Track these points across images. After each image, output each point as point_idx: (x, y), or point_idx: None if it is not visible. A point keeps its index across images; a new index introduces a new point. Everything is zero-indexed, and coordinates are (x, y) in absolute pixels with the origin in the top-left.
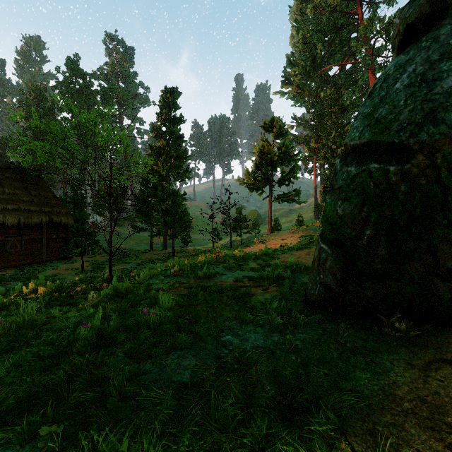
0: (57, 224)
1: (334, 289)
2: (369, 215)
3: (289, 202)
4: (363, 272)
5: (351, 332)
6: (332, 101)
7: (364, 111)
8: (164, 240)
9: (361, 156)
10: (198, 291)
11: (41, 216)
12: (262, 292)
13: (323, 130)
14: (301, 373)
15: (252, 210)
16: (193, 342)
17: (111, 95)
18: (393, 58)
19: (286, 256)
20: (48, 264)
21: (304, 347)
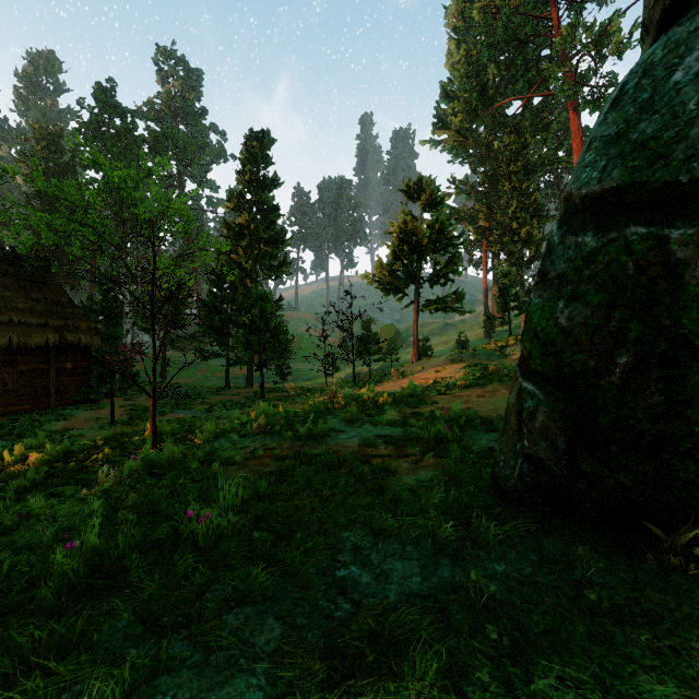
0: (74, 347)
1: (552, 469)
2: (626, 327)
3: (447, 311)
4: (612, 437)
5: (602, 566)
6: (512, 154)
7: (606, 133)
8: (249, 372)
9: (603, 215)
10: (297, 465)
11: (47, 333)
12: (411, 468)
13: (497, 200)
14: (511, 673)
15: (387, 325)
16: (280, 583)
17: (165, 144)
18: (646, 49)
19: (445, 399)
20: (58, 411)
21: (508, 597)
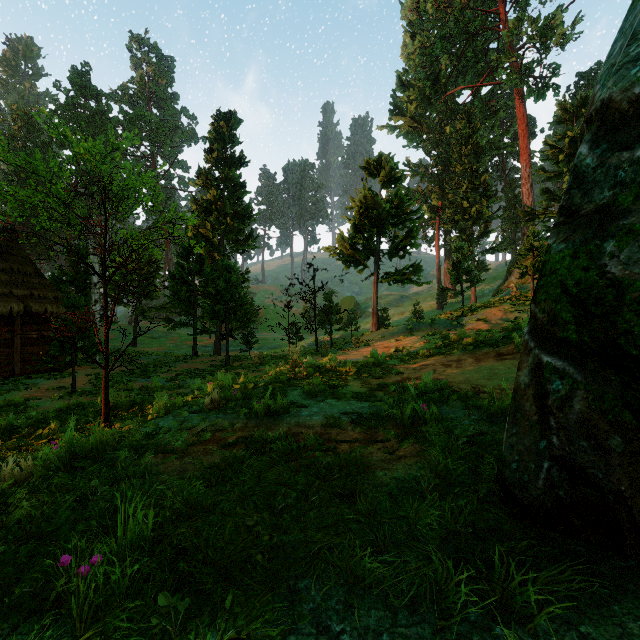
0: (40, 317)
1: (600, 481)
2: None
3: (405, 283)
4: None
5: None
6: (463, 138)
7: None
8: (217, 341)
9: None
10: (246, 456)
11: (10, 303)
12: (385, 458)
13: (449, 181)
14: None
15: (347, 297)
16: None
17: (138, 126)
18: None
19: (410, 369)
20: (22, 380)
21: None
